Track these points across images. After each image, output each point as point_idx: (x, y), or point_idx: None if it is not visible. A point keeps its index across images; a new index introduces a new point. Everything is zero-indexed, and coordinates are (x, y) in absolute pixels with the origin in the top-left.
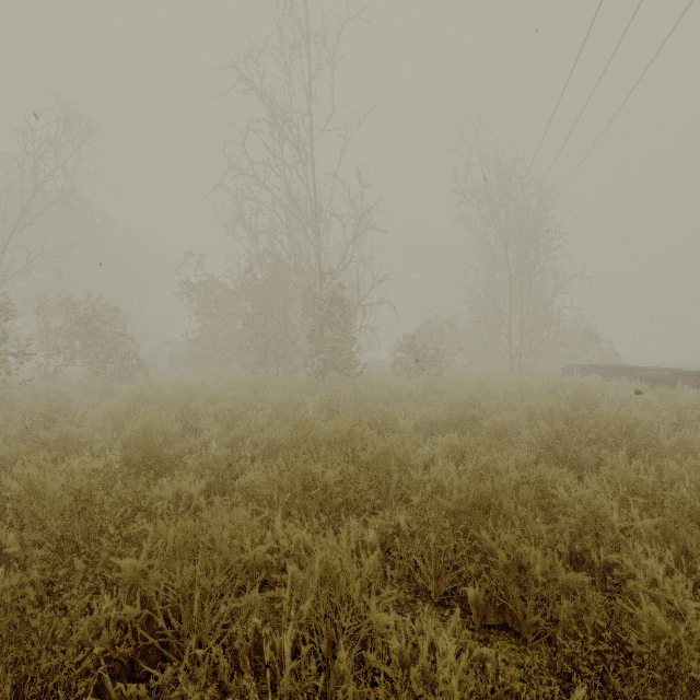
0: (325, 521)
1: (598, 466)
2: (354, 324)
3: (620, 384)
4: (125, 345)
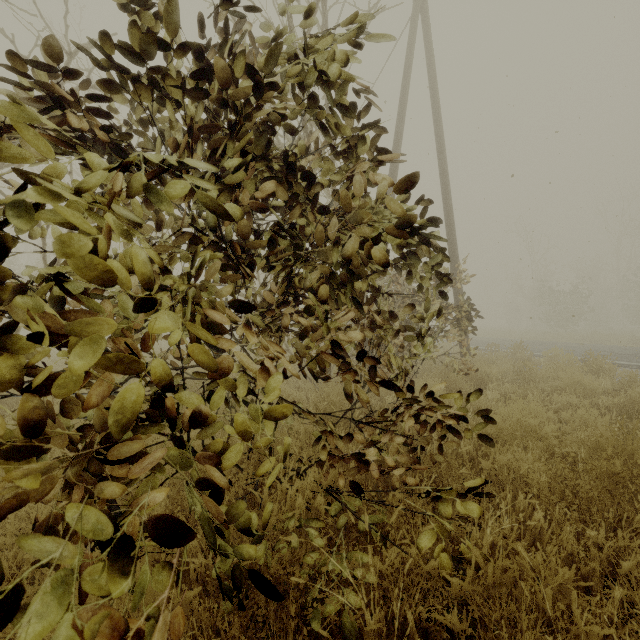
0: None
1: None
2: None
3: None
4: None
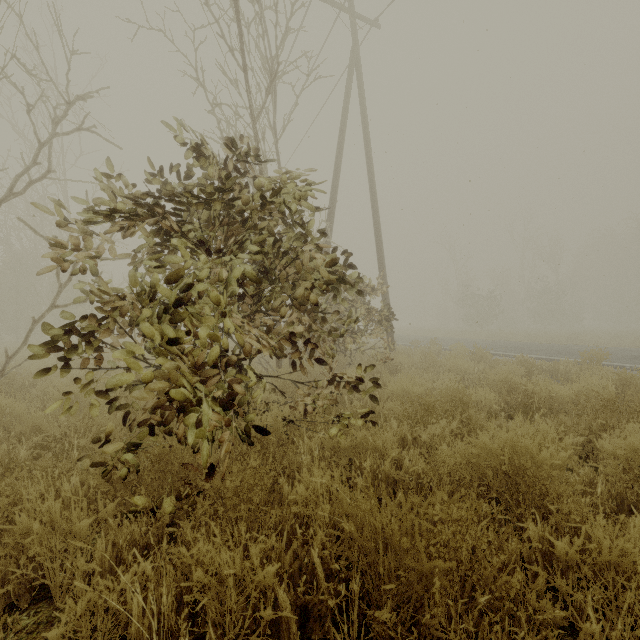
0: None
1: None
2: None
3: None
4: None
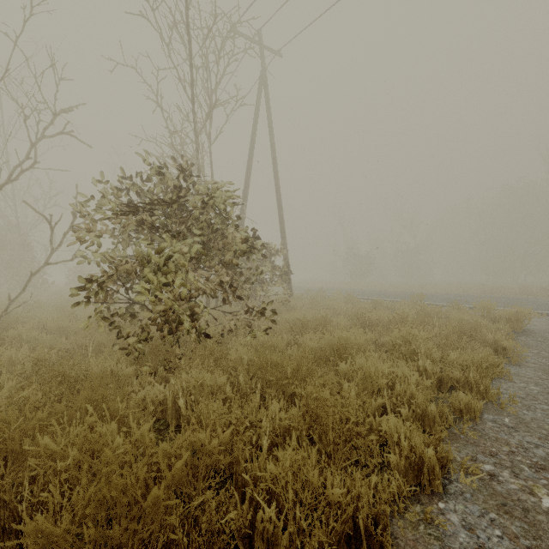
0: None
1: None
2: None
3: None
4: None
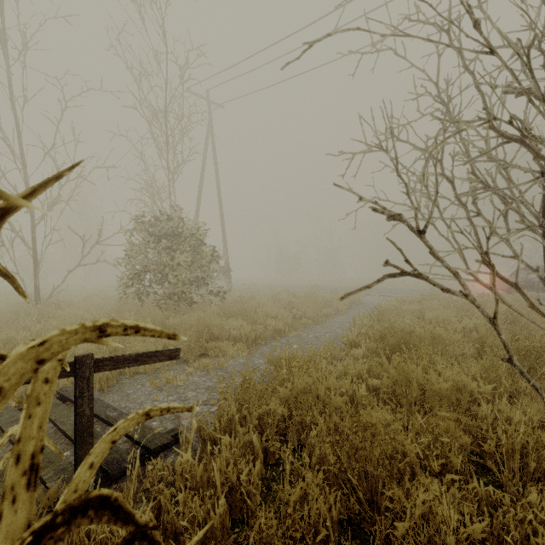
0: None
1: None
2: None
3: None
4: None
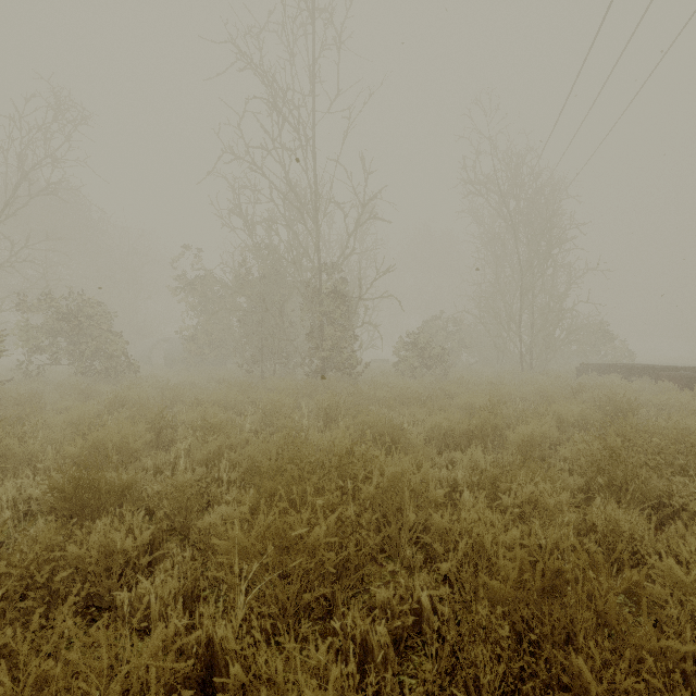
0: (312, 597)
1: (670, 497)
2: (356, 321)
3: (645, 385)
4: (112, 342)
